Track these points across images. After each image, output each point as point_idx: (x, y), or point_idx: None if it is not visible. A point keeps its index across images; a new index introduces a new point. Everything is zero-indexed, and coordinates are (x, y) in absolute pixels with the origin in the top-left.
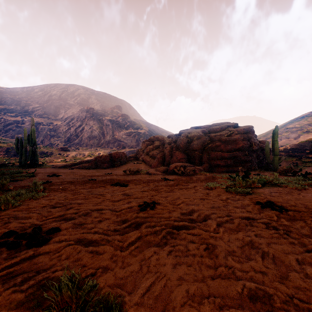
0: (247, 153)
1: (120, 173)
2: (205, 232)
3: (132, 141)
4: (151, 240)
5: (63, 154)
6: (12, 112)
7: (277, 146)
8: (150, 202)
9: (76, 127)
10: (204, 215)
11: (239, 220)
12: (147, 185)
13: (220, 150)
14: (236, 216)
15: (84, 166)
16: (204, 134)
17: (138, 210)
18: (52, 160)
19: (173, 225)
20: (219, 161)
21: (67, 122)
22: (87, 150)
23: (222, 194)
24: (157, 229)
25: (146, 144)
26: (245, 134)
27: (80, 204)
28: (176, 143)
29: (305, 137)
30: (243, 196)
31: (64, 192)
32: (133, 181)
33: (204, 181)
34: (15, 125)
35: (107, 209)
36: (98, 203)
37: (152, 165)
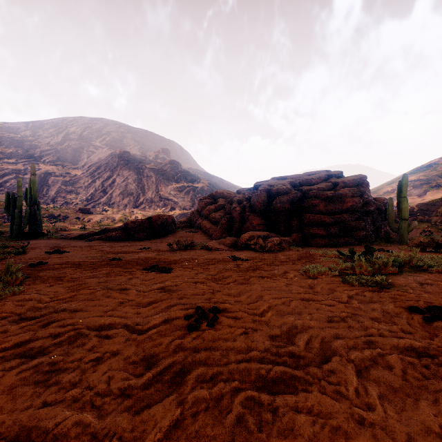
0: (359, 216)
1: (163, 247)
2: (339, 403)
3: (185, 200)
4: (206, 435)
5: (83, 219)
6: (10, 158)
7: (406, 205)
8: (209, 308)
9: (104, 179)
10: (319, 343)
11: (400, 357)
12: (204, 271)
13: (318, 212)
14: (388, 345)
15: (108, 237)
16: (292, 188)
17: (184, 328)
18: (65, 227)
19: (258, 377)
20: (317, 228)
21: (90, 172)
22: (119, 213)
23: (338, 289)
24: (221, 392)
25: (205, 203)
26: (355, 187)
27: (73, 312)
28: (250, 200)
29: (434, 193)
30: (378, 293)
31: (58, 284)
32: (181, 262)
33: (298, 261)
34: (15, 176)
35: (122, 327)
36: (109, 309)
37: (213, 235)
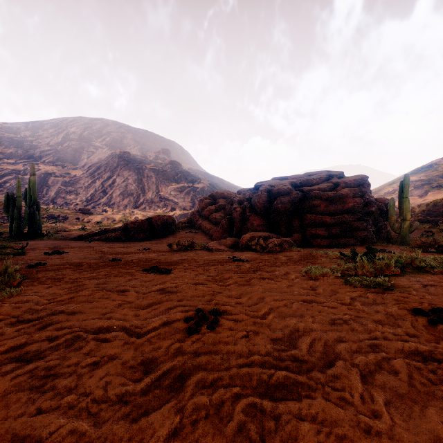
0: (361, 217)
1: (163, 248)
2: (344, 411)
3: (185, 200)
4: None
5: (83, 219)
6: (10, 158)
7: (408, 205)
8: (209, 310)
9: (104, 179)
10: (322, 347)
11: (405, 362)
12: (205, 272)
13: (319, 213)
14: (392, 349)
15: (108, 238)
16: (293, 188)
17: (184, 331)
18: (65, 228)
19: (260, 383)
20: (319, 229)
21: (90, 172)
22: (119, 213)
23: (340, 290)
24: (222, 399)
25: (206, 203)
26: (357, 187)
27: (71, 315)
28: (250, 201)
29: (435, 194)
30: (381, 295)
31: (56, 285)
32: (181, 263)
33: (300, 262)
34: (14, 176)
35: (121, 330)
36: (107, 311)
37: (214, 235)
